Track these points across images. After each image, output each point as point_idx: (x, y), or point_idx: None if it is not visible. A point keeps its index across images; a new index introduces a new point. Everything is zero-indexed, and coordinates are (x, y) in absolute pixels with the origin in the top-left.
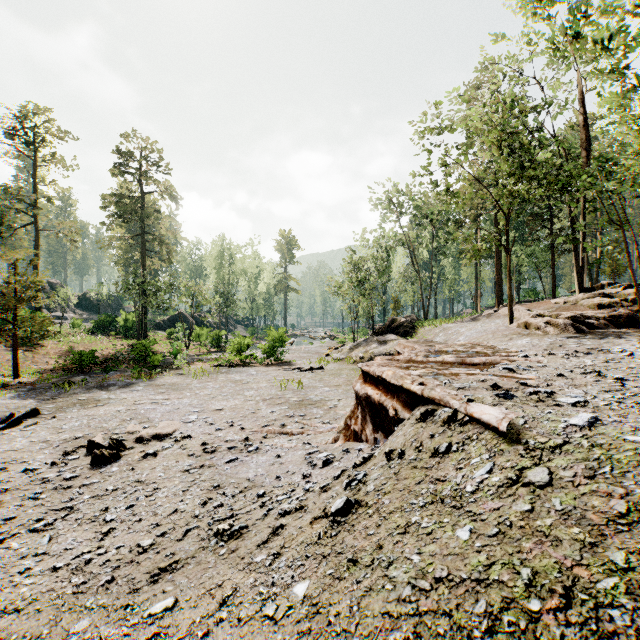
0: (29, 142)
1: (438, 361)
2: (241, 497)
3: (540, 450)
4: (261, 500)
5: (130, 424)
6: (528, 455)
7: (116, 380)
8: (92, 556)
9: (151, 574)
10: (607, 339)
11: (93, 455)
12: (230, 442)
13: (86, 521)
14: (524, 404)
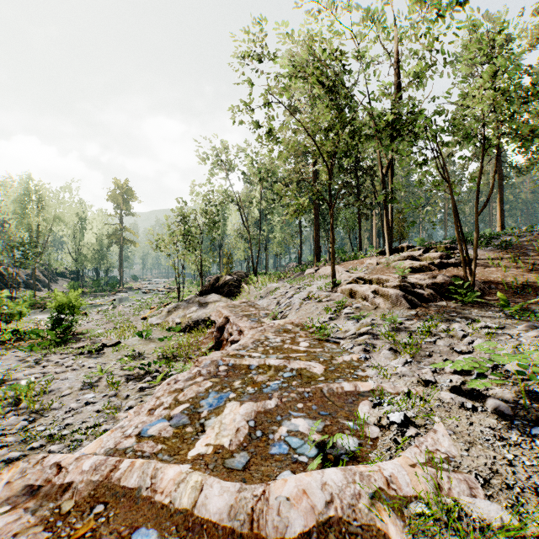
0: None
1: (177, 510)
2: None
3: None
4: None
5: None
6: None
7: None
8: None
9: None
10: (458, 324)
11: None
12: None
13: None
14: None
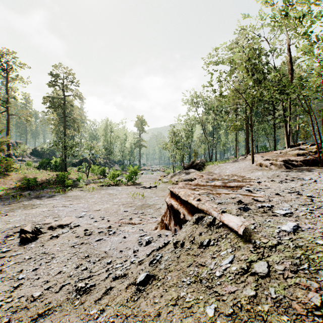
0: (4, 68)
1: (212, 185)
2: (98, 263)
3: (263, 248)
4: (108, 266)
5: (47, 218)
6: (255, 251)
7: (46, 193)
8: (3, 303)
9: (31, 318)
10: (302, 172)
11: (21, 237)
12: (100, 229)
13: (7, 279)
14: (255, 214)
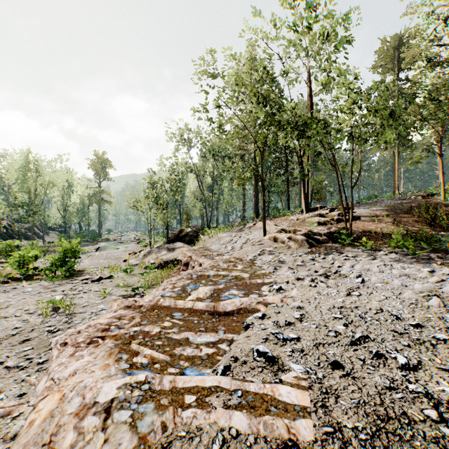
0: None
1: (187, 308)
2: None
3: None
4: None
5: None
6: None
7: None
8: None
9: None
10: (333, 255)
11: None
12: None
13: None
14: None
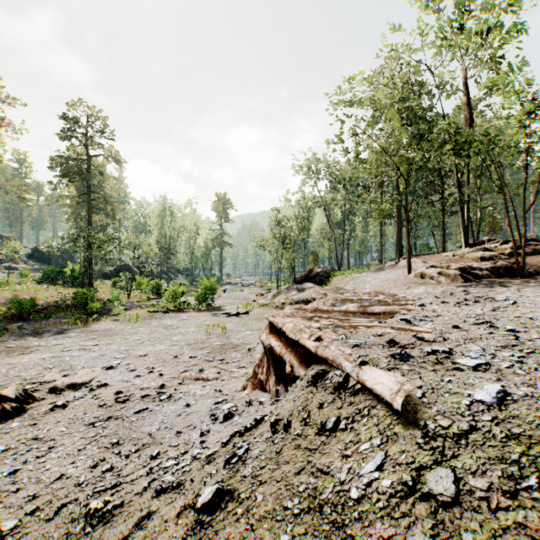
0: None
1: (342, 310)
2: (135, 458)
3: (442, 439)
4: (152, 463)
5: (50, 372)
6: (427, 446)
7: (53, 327)
8: None
9: None
10: (491, 288)
11: None
12: (145, 390)
13: None
14: (422, 368)
